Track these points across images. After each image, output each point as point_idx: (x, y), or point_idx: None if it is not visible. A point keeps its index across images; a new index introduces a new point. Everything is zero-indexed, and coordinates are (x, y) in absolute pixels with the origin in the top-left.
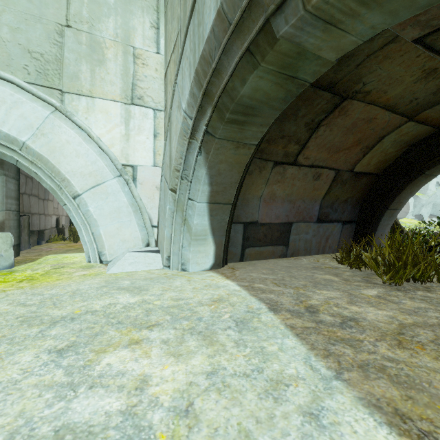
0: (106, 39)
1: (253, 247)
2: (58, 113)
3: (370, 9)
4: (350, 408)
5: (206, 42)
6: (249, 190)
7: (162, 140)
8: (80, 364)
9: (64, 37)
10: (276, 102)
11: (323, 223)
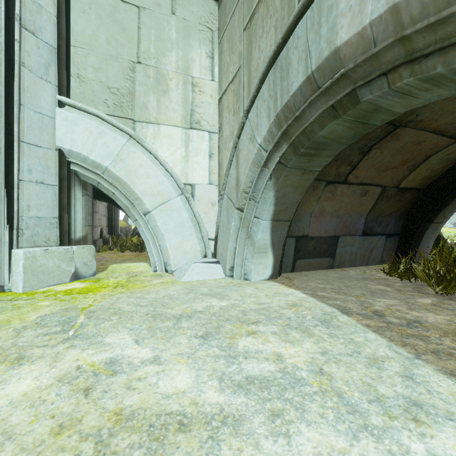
0: (170, 71)
1: (303, 259)
2: (132, 141)
3: (440, 88)
4: (433, 374)
5: (292, 96)
6: (302, 207)
7: (216, 160)
8: (225, 345)
9: (136, 72)
10: (344, 140)
11: (368, 236)
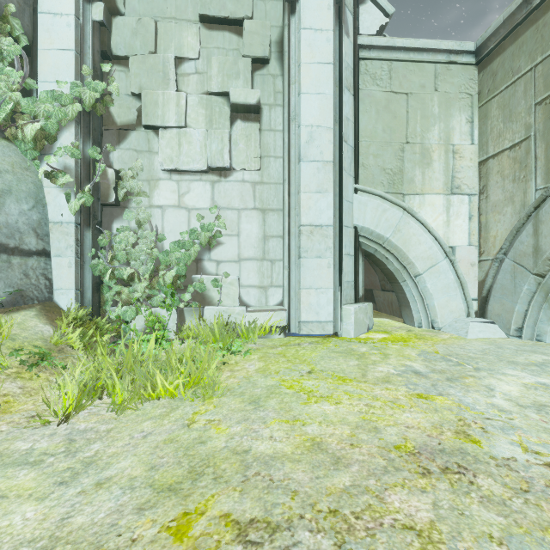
0: (432, 144)
1: None
2: (405, 213)
3: None
4: None
5: None
6: None
7: (475, 221)
8: None
9: (405, 152)
10: None
11: None
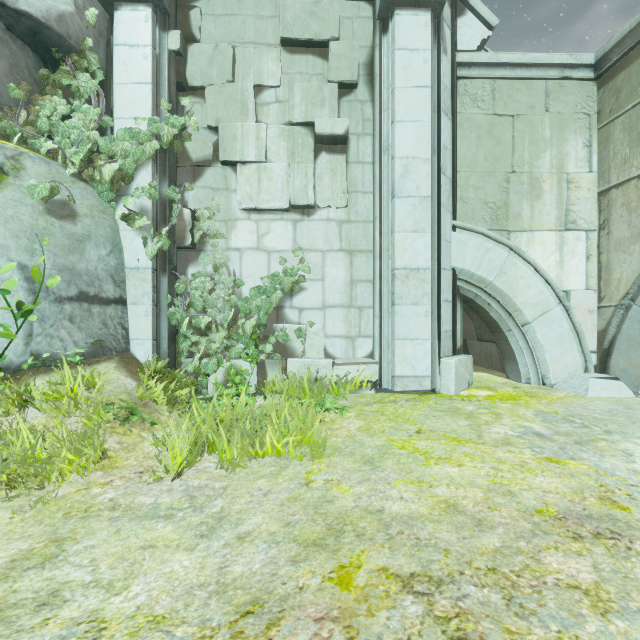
0: (543, 173)
1: None
2: (511, 253)
3: None
4: None
5: None
6: None
7: (594, 261)
8: None
9: (510, 182)
10: None
11: None
